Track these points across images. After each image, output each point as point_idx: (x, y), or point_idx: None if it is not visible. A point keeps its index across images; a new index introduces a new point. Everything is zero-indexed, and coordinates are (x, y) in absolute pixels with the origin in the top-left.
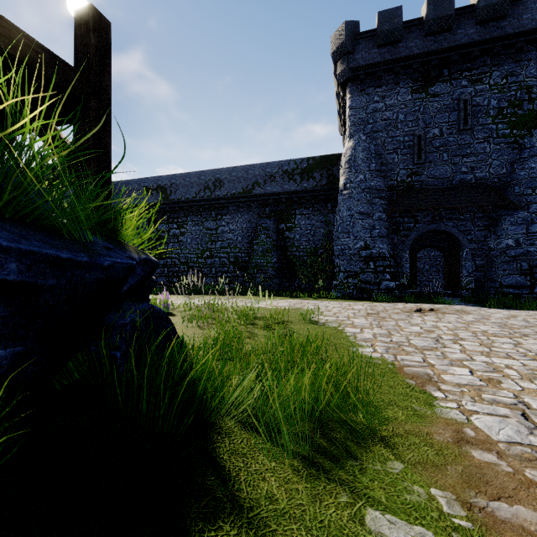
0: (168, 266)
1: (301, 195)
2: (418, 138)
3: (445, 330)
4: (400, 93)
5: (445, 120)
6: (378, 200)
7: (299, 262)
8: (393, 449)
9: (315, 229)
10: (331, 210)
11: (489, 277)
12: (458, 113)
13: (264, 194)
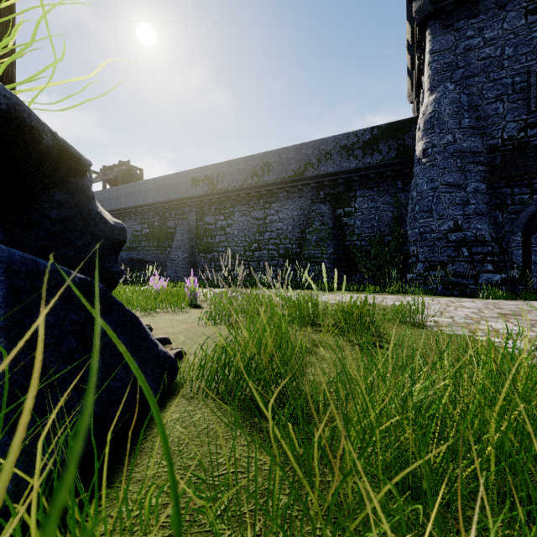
0: (215, 260)
1: (363, 172)
2: (536, 76)
3: None
4: (507, 19)
5: None
6: (474, 165)
7: (360, 253)
8: None
9: (380, 213)
10: (401, 188)
11: None
12: None
13: (318, 175)
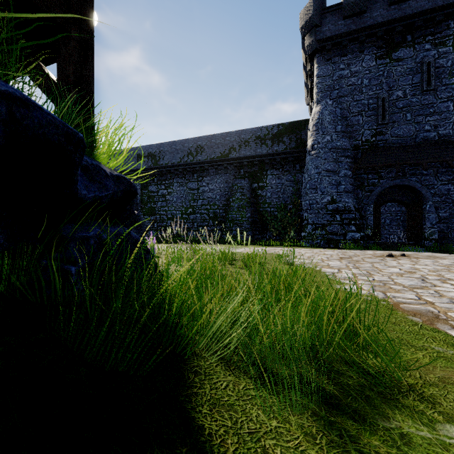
0: (157, 221)
1: (272, 157)
2: (382, 101)
3: (427, 271)
4: (365, 60)
5: (408, 82)
6: (344, 158)
7: (270, 217)
8: (435, 404)
9: (284, 187)
10: (299, 170)
11: (453, 228)
12: (421, 75)
13: (239, 157)
